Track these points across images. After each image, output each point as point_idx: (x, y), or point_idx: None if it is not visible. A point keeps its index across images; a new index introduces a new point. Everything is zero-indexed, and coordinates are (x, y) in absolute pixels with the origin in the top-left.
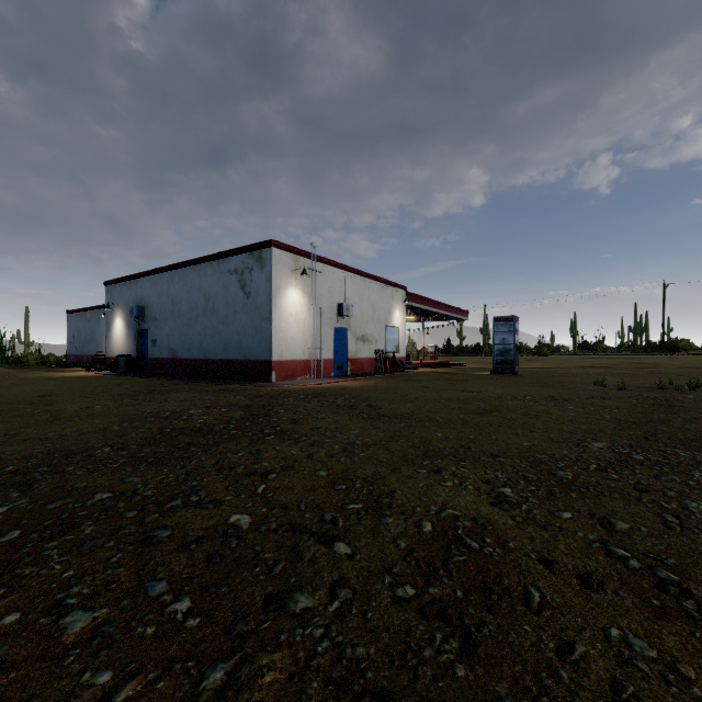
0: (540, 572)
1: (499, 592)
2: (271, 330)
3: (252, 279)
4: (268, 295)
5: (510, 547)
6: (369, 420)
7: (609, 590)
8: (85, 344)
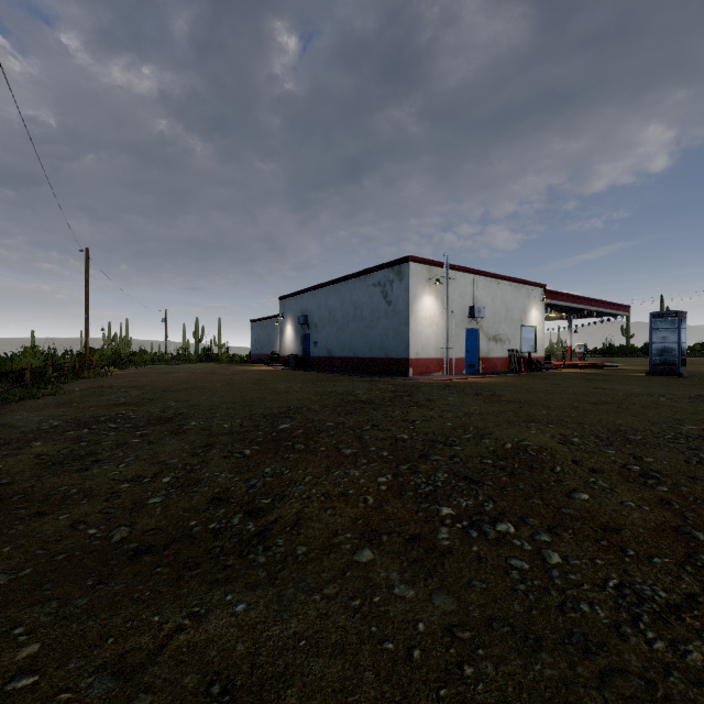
0: (568, 465)
1: (538, 467)
2: (408, 333)
3: (393, 290)
4: (406, 303)
5: (556, 456)
6: (488, 402)
7: (606, 474)
8: (263, 346)
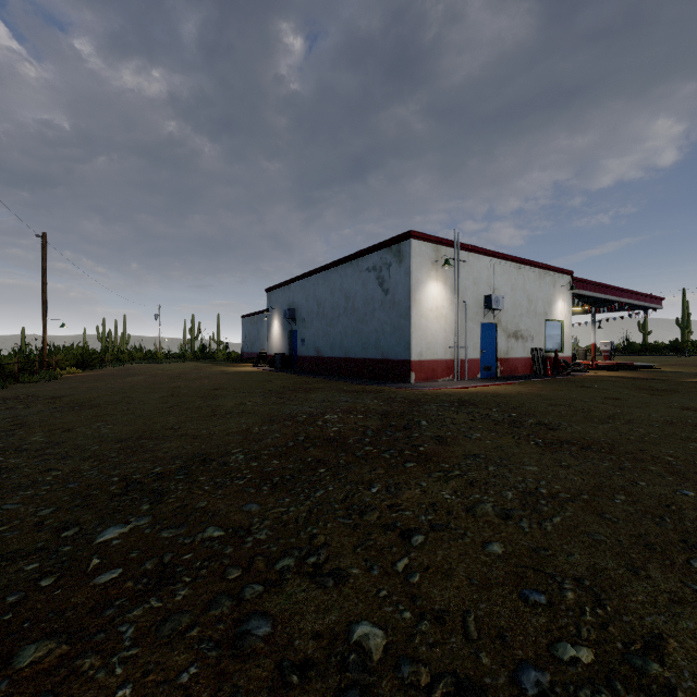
0: None
1: None
2: (410, 328)
3: (390, 274)
4: (406, 290)
5: None
6: (546, 449)
7: None
8: (253, 344)
